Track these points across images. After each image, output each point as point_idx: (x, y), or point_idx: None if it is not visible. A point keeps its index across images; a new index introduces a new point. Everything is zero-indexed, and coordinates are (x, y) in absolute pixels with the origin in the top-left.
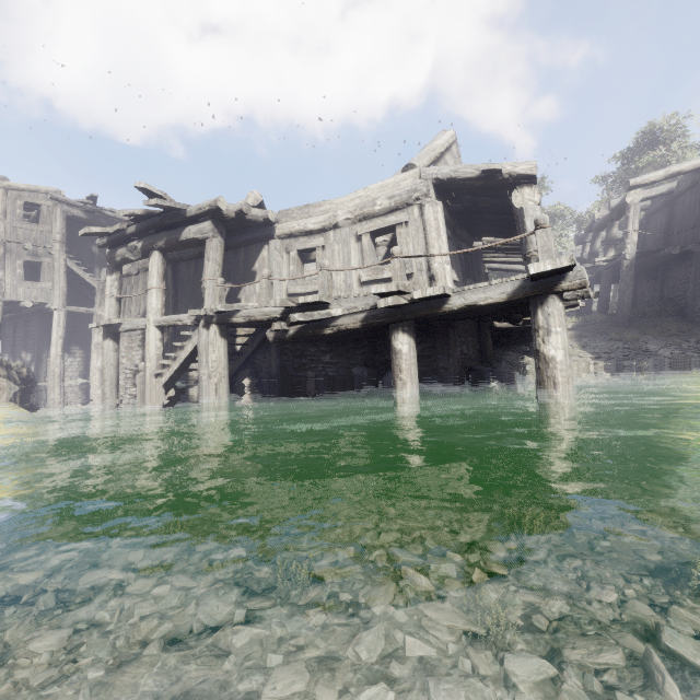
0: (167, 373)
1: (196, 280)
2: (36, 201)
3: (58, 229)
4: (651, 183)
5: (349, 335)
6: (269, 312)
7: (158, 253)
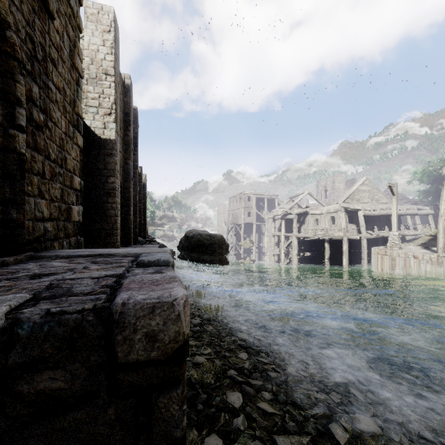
0: (286, 245)
1: (291, 222)
2: (250, 196)
3: (254, 202)
4: None
5: (321, 241)
6: (305, 236)
7: (283, 220)
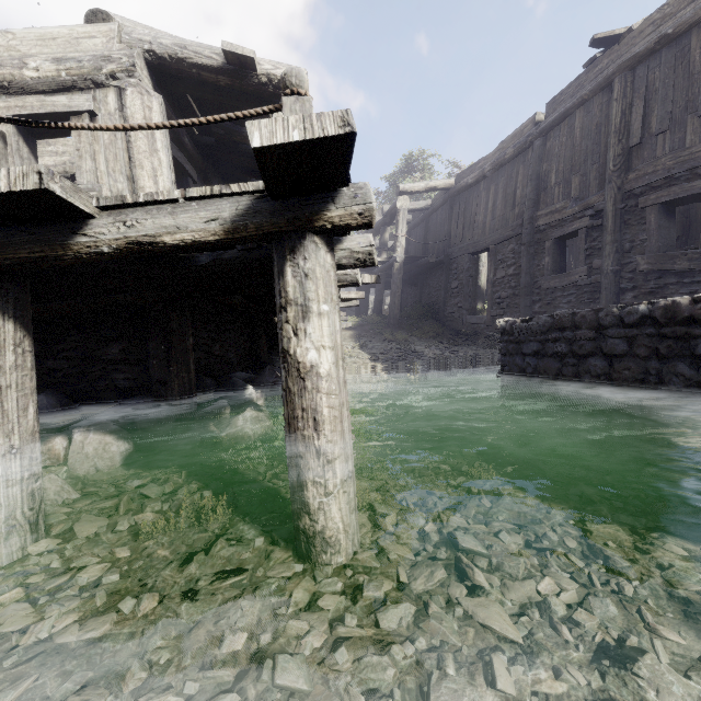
0: None
1: None
2: None
3: None
4: (415, 192)
5: None
6: None
7: None
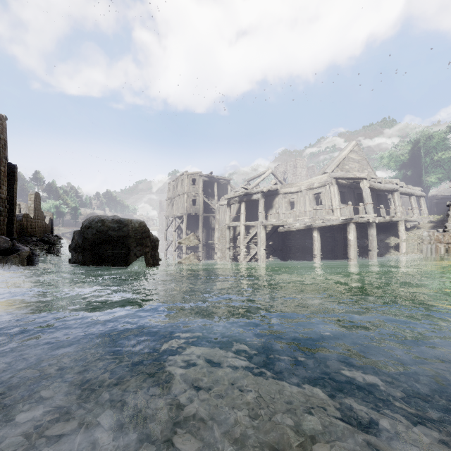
0: (247, 240)
1: (252, 207)
2: (195, 177)
3: (201, 186)
4: None
5: (303, 230)
6: (278, 223)
7: (243, 202)
